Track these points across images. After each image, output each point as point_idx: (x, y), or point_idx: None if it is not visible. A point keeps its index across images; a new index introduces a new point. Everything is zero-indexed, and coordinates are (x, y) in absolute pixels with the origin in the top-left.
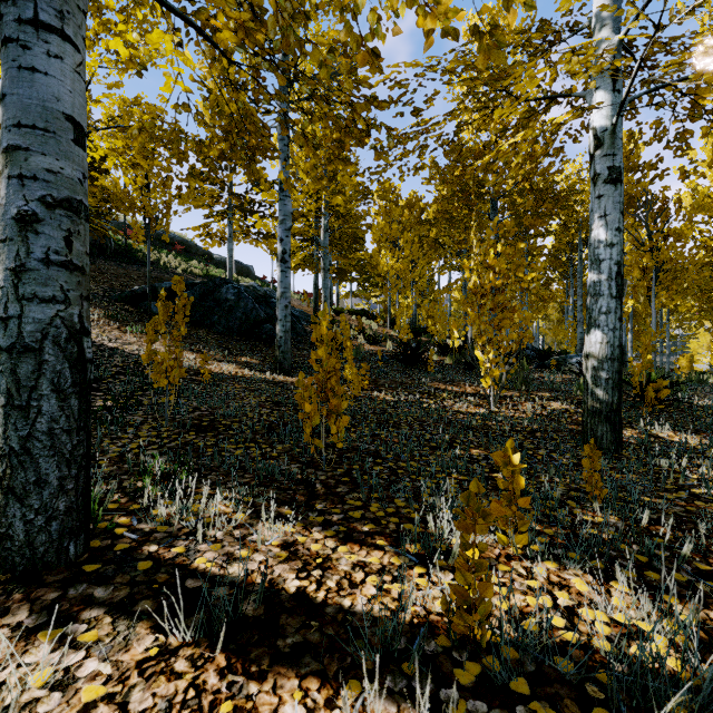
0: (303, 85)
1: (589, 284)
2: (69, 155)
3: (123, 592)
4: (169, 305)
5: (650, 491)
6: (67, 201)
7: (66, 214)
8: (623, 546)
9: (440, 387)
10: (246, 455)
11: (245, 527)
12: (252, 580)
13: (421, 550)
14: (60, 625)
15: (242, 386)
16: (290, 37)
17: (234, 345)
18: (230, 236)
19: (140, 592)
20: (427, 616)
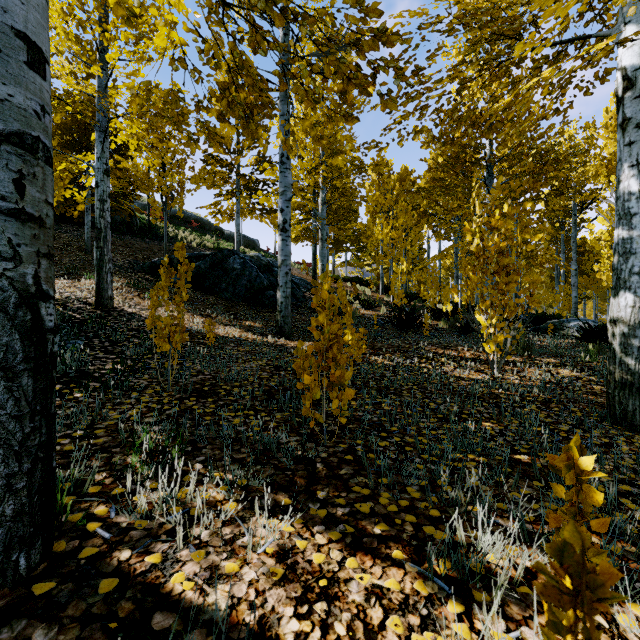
0: (303, 24)
1: (617, 242)
2: (20, 80)
3: (69, 635)
4: (172, 271)
5: None
6: (17, 135)
7: (15, 151)
8: None
9: (438, 351)
10: (244, 424)
11: (236, 523)
12: (237, 619)
13: (452, 571)
14: None
15: (244, 349)
16: None
17: (239, 310)
18: (237, 213)
19: (92, 636)
20: None
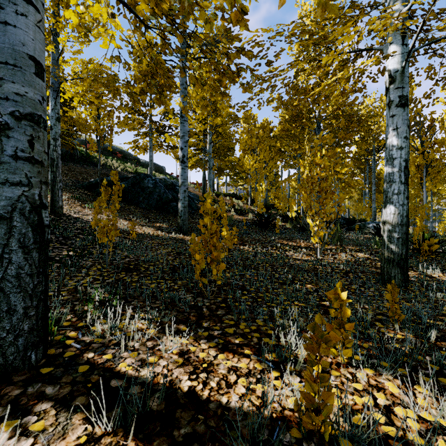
0: (194, 41)
1: (386, 175)
2: (32, 83)
3: (66, 389)
4: (109, 190)
5: (432, 316)
6: (30, 115)
7: (29, 124)
8: (419, 357)
9: (284, 242)
10: (157, 287)
11: (154, 339)
12: (157, 381)
13: (276, 358)
14: (18, 416)
15: (156, 241)
16: (185, 2)
17: (152, 216)
18: (150, 148)
19: (78, 389)
20: (282, 411)
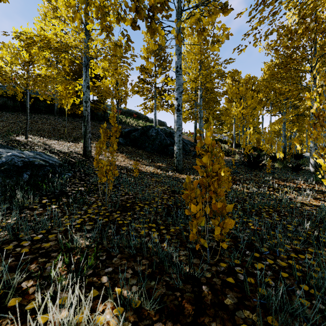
0: None
1: None
2: None
3: None
4: (108, 132)
5: None
6: None
7: None
8: None
9: (280, 183)
10: (148, 235)
11: None
12: None
13: None
14: None
15: (155, 179)
16: None
17: (154, 157)
18: (155, 107)
19: None
20: None
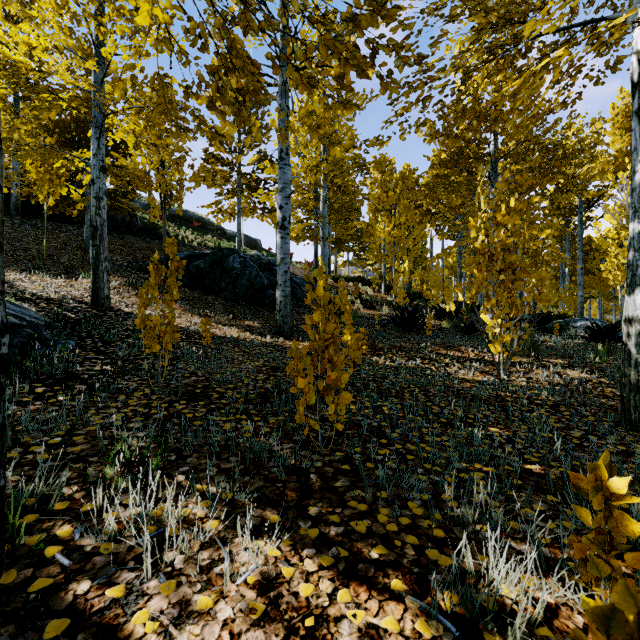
0: None
1: (632, 236)
2: None
3: None
4: (162, 268)
5: None
6: None
7: None
8: None
9: (441, 352)
10: (235, 429)
11: (215, 546)
12: None
13: (459, 607)
14: None
15: (242, 349)
16: None
17: (239, 310)
18: (238, 212)
19: None
20: None
